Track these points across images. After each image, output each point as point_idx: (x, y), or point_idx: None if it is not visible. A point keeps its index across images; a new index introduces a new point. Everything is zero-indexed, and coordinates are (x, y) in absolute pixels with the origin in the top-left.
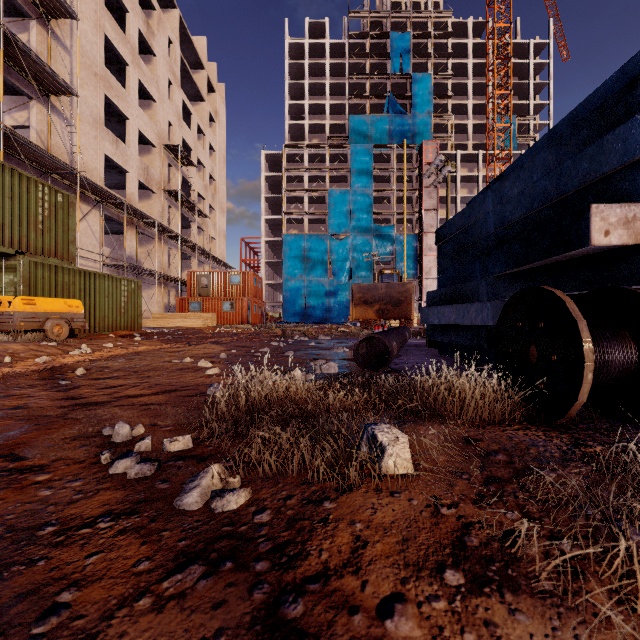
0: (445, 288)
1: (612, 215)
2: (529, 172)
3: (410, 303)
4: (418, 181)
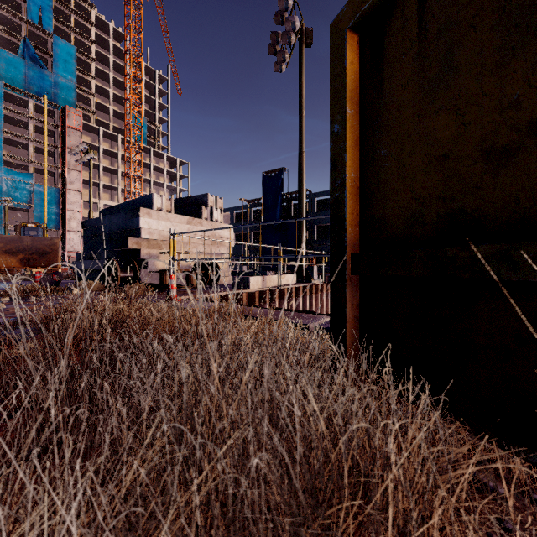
0: (87, 252)
1: (134, 241)
2: (119, 217)
3: (57, 254)
4: (61, 139)
